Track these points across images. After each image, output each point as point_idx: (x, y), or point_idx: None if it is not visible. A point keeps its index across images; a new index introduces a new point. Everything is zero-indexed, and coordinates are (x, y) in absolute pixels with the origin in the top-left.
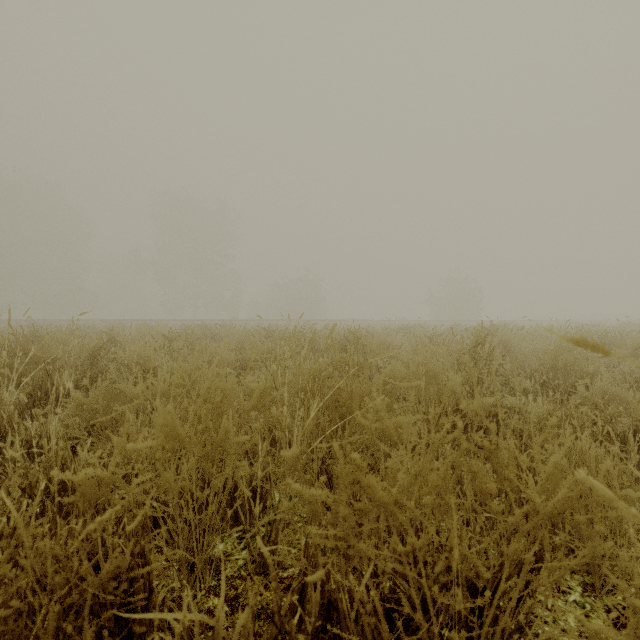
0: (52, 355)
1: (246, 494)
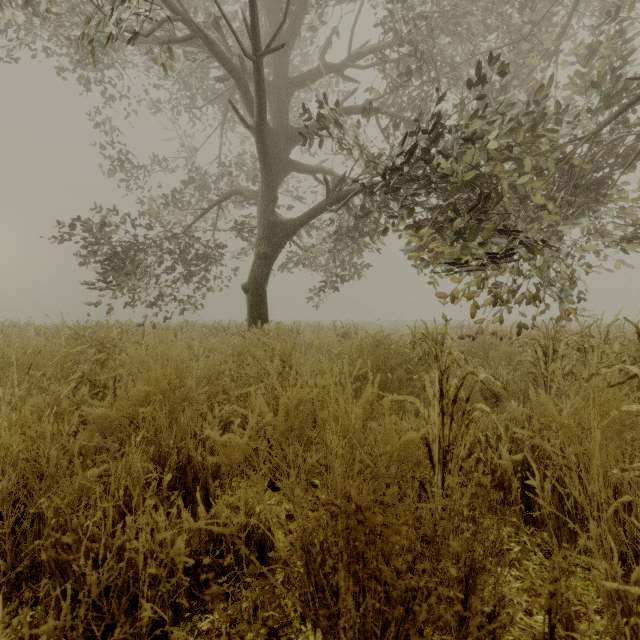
0: None
1: None
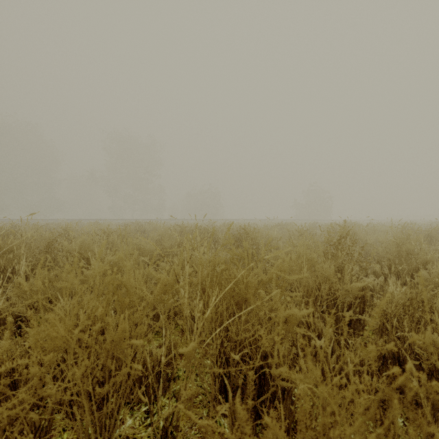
0: (13, 246)
1: (141, 399)
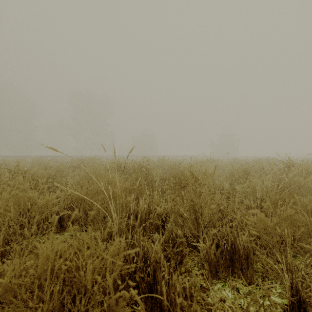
0: None
1: None
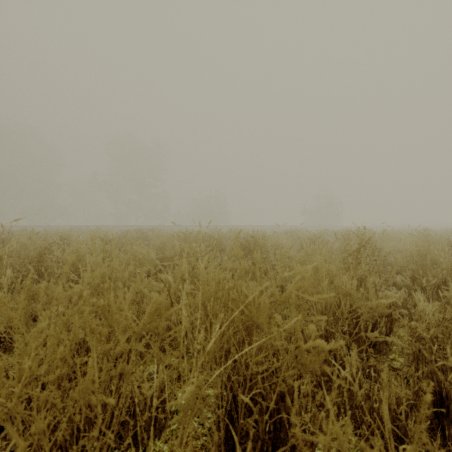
0: None
1: None
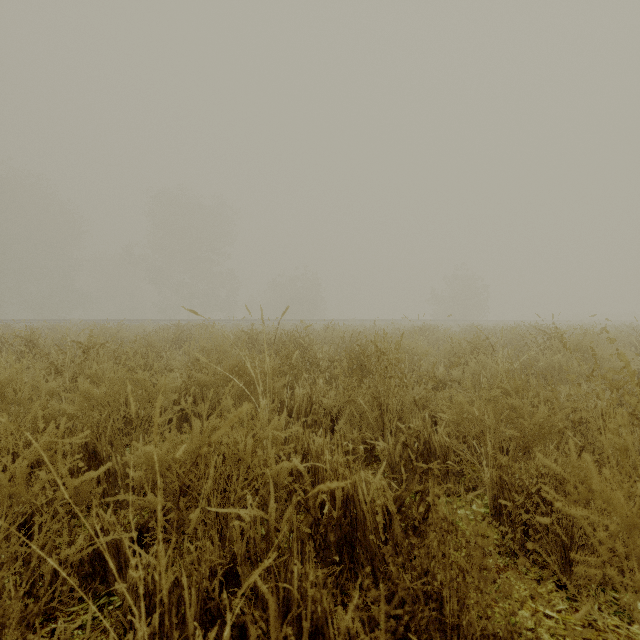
0: None
1: None
